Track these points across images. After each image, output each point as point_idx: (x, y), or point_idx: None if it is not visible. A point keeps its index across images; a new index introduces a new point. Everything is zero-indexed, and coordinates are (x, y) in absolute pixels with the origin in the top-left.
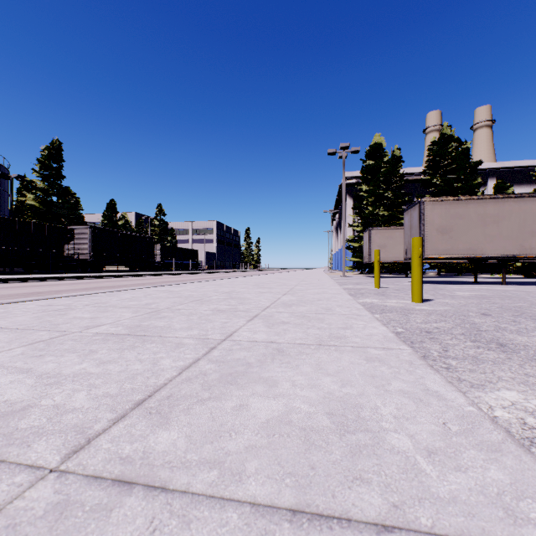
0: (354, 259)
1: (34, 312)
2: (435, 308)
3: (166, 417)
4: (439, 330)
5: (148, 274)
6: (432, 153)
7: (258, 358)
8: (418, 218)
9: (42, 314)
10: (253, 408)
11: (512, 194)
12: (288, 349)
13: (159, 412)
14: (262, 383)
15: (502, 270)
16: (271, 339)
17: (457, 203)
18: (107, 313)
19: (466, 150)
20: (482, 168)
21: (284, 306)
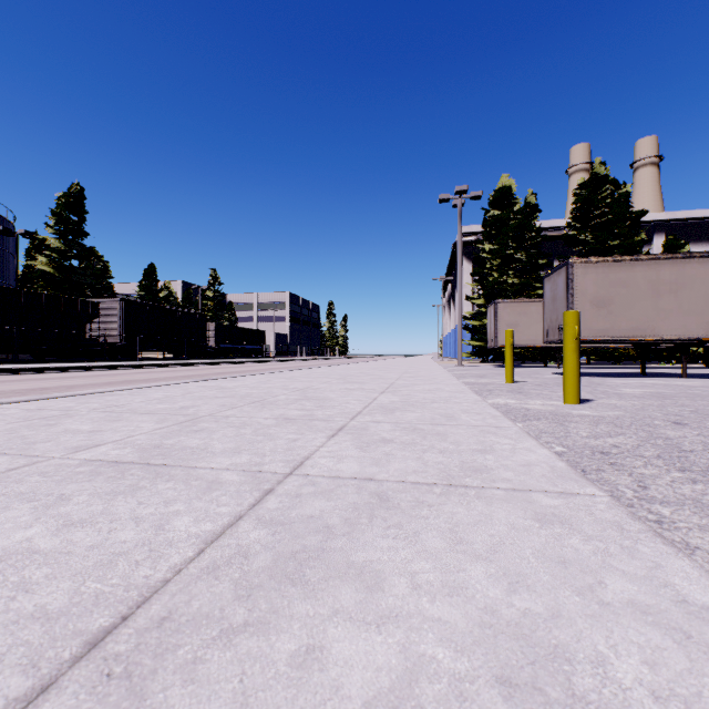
0: (474, 342)
1: (10, 422)
2: (602, 413)
3: (139, 692)
4: (620, 450)
5: (198, 362)
6: (580, 200)
7: (345, 516)
8: (564, 286)
9: (20, 425)
10: (334, 659)
11: (695, 253)
12: (396, 495)
13: (129, 673)
14: (353, 579)
15: (681, 358)
16: (367, 473)
17: (619, 266)
18: (118, 423)
19: (626, 195)
20: (646, 221)
21: (383, 411)
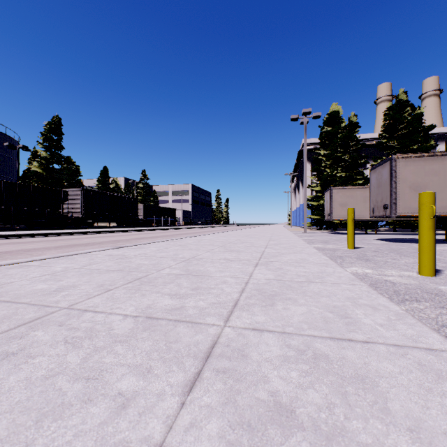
0: (313, 216)
1: None
2: None
3: None
4: None
5: (130, 230)
6: (388, 118)
7: None
8: (389, 175)
9: None
10: None
11: None
12: None
13: None
14: None
15: None
16: None
17: (432, 160)
18: None
19: (420, 115)
20: (432, 133)
21: (261, 300)
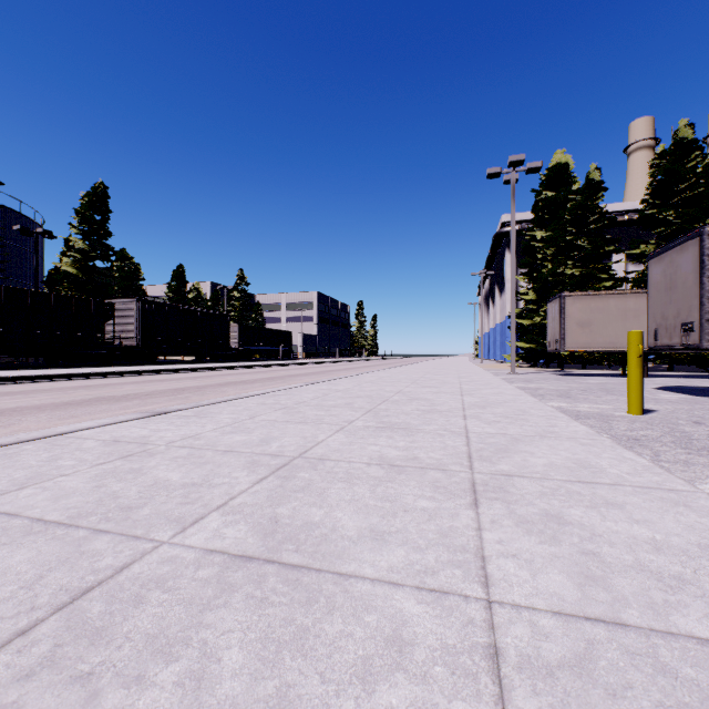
0: (523, 344)
1: None
2: None
3: None
4: None
5: (215, 367)
6: (659, 172)
7: None
8: (695, 266)
9: None
10: None
11: None
12: None
13: None
14: None
15: None
16: None
17: None
18: None
19: None
20: None
21: None
